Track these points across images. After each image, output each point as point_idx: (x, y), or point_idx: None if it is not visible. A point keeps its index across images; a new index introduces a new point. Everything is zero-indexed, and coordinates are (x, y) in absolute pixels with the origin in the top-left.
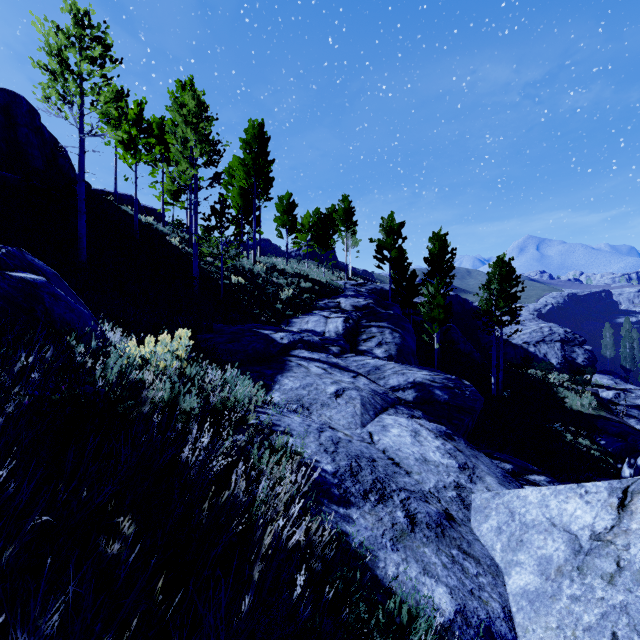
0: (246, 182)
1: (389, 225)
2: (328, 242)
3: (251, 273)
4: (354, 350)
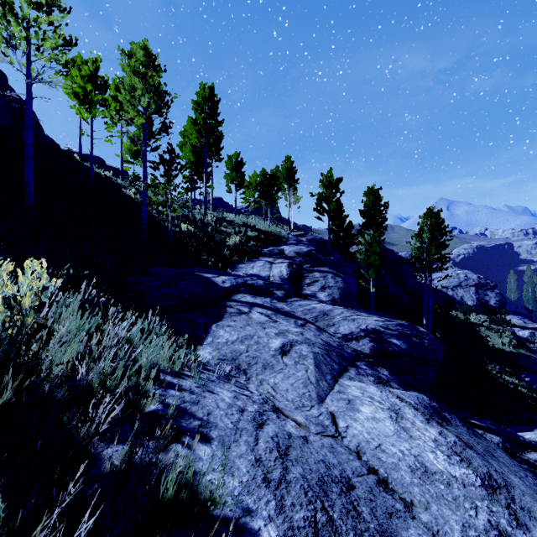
0: (198, 141)
1: (328, 180)
2: (273, 197)
3: (201, 222)
4: (298, 294)
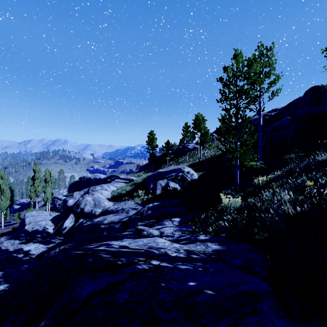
0: None
1: None
2: None
3: None
4: None
